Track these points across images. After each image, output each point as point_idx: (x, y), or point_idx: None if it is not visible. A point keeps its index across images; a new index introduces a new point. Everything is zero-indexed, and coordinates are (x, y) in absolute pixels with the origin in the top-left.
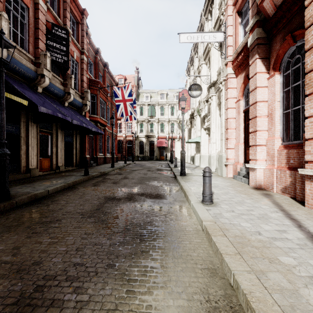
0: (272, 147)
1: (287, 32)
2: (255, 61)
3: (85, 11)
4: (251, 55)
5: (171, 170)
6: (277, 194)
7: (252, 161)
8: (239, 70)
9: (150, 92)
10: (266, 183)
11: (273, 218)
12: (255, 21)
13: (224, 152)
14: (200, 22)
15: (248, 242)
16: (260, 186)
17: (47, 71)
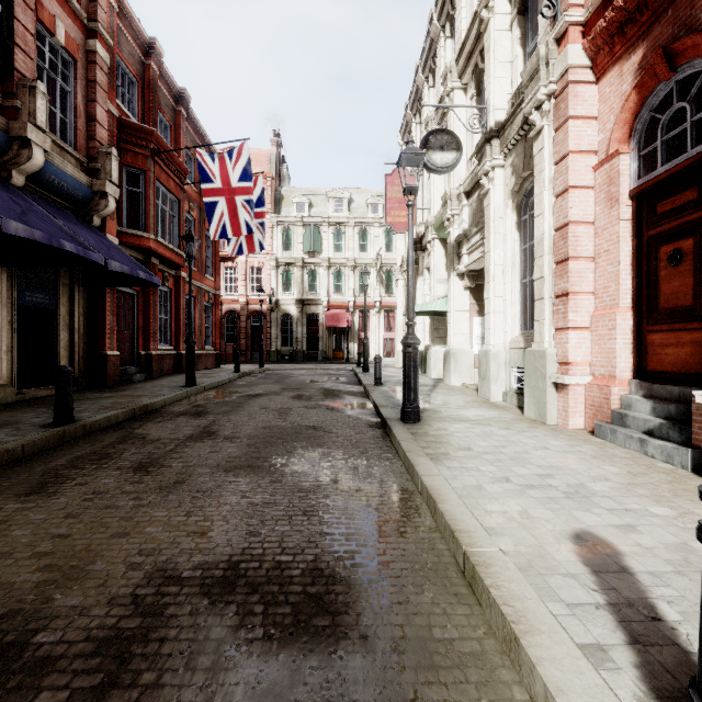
0: None
1: None
2: None
3: None
4: None
5: (367, 394)
6: None
7: None
8: (618, 44)
9: (309, 194)
10: None
11: None
12: None
13: (552, 342)
14: None
15: None
16: None
17: None
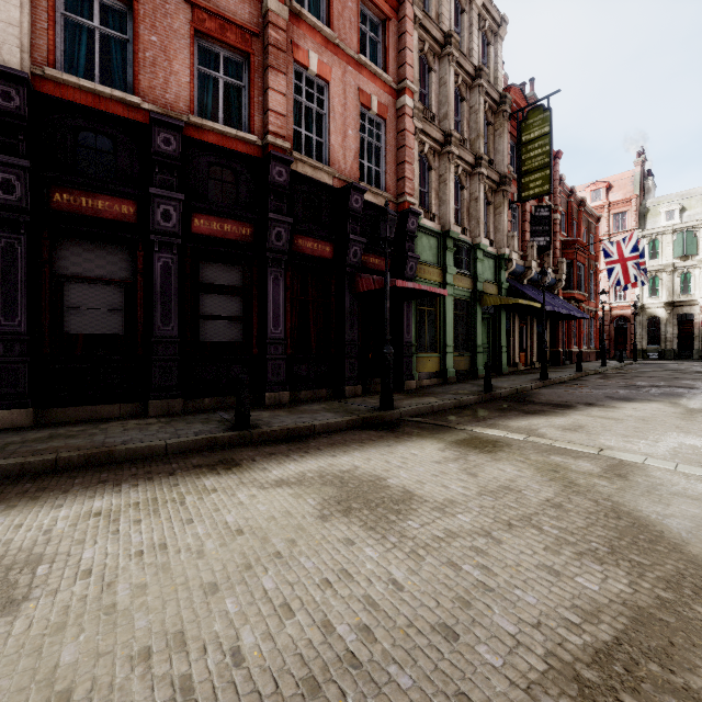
0: None
1: None
2: None
3: (559, 153)
4: None
5: None
6: None
7: None
8: None
9: (680, 199)
10: None
11: None
12: None
13: None
14: None
15: None
16: None
17: (533, 262)
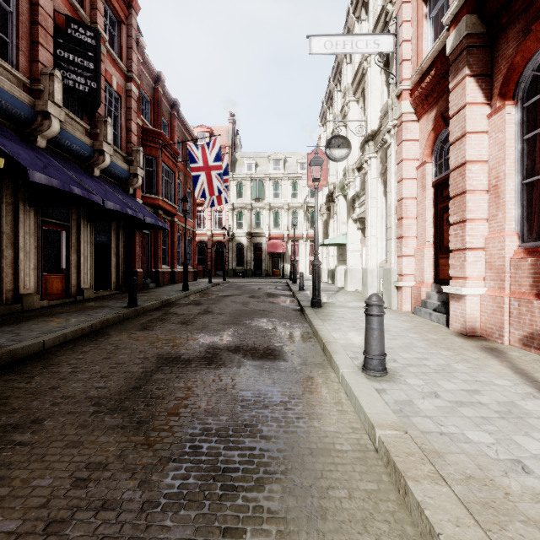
0: (499, 253)
1: (533, 16)
2: (463, 82)
3: (134, 2)
4: (453, 70)
5: (294, 296)
6: (512, 350)
7: (456, 280)
8: (425, 105)
9: (255, 157)
10: (485, 324)
11: (534, 416)
12: (463, 1)
13: (395, 263)
14: (346, 26)
15: (509, 503)
16: (473, 331)
17: (56, 107)
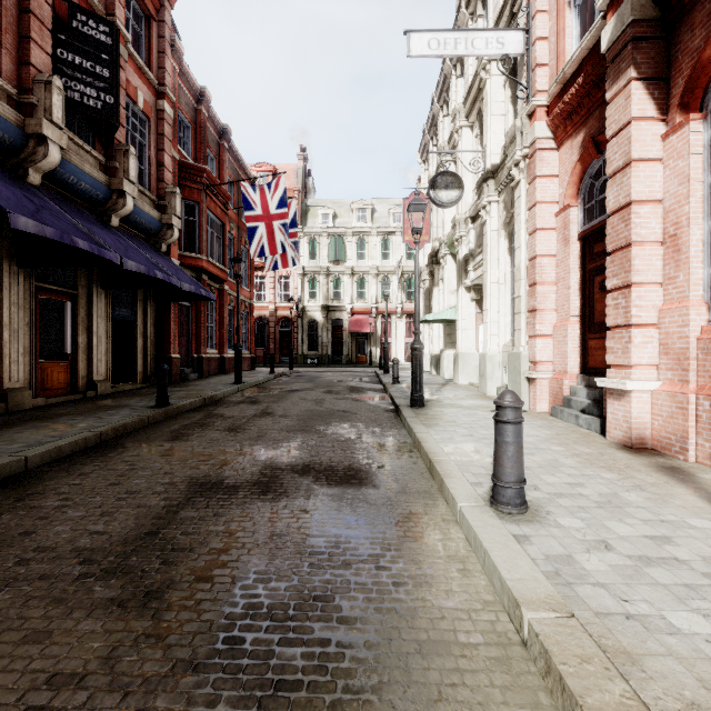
0: (681, 330)
1: None
2: (626, 89)
3: None
4: (611, 73)
5: (386, 391)
6: (703, 470)
7: (616, 369)
8: (569, 126)
9: (333, 205)
10: (660, 432)
11: None
12: None
13: (526, 346)
14: (456, 26)
15: None
16: (641, 442)
17: (55, 128)
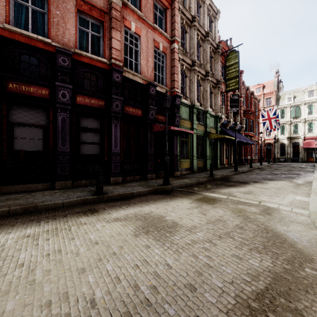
0: None
1: None
2: None
3: (242, 71)
4: None
5: (314, 168)
6: None
7: None
8: None
9: (293, 92)
10: None
11: None
12: None
13: None
14: None
15: None
16: None
17: (231, 119)
